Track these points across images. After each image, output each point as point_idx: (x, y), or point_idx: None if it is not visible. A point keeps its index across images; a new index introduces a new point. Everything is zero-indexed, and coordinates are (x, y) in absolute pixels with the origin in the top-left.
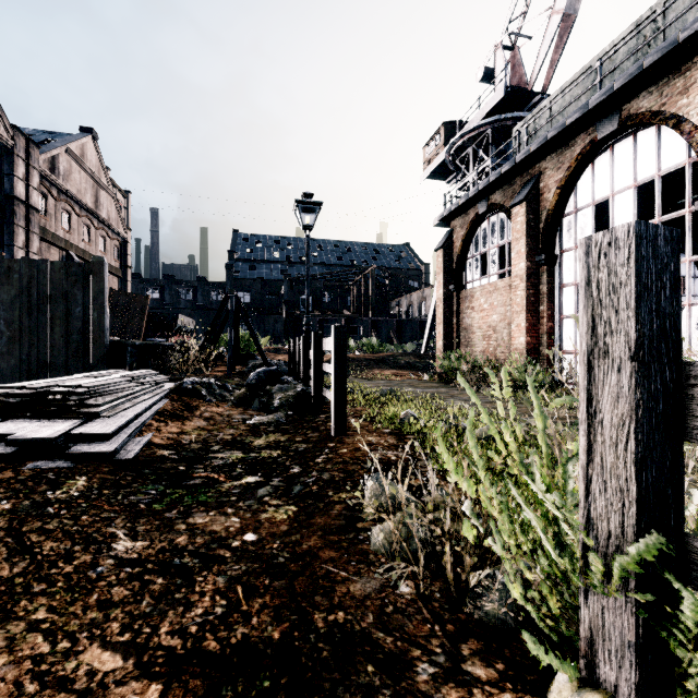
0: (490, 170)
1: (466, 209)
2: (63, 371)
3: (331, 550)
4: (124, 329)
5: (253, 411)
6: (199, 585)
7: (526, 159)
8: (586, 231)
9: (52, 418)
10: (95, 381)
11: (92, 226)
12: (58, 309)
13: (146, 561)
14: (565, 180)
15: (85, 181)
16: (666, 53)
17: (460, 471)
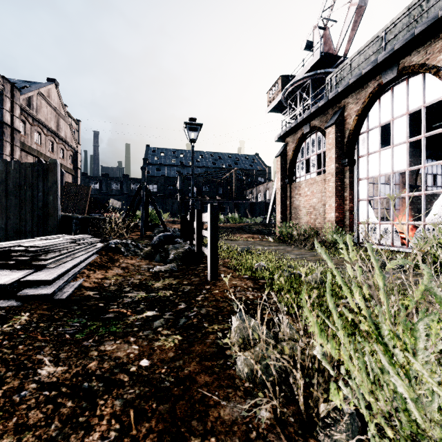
0: (310, 106)
1: (295, 130)
2: (30, 235)
3: (205, 375)
4: (74, 208)
5: (155, 262)
6: (99, 408)
7: (335, 97)
8: (375, 144)
9: (12, 268)
10: (46, 242)
11: (55, 142)
12: (26, 194)
13: (62, 384)
14: (361, 110)
15: (50, 113)
16: (430, 25)
17: (324, 333)
